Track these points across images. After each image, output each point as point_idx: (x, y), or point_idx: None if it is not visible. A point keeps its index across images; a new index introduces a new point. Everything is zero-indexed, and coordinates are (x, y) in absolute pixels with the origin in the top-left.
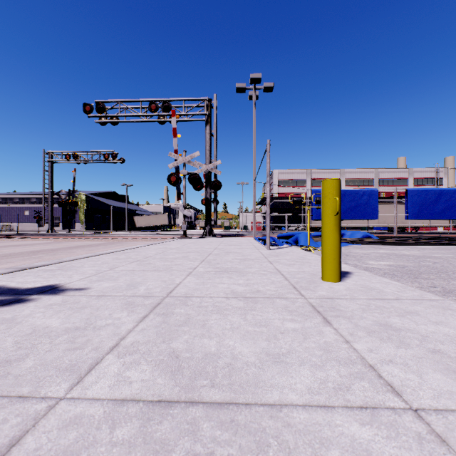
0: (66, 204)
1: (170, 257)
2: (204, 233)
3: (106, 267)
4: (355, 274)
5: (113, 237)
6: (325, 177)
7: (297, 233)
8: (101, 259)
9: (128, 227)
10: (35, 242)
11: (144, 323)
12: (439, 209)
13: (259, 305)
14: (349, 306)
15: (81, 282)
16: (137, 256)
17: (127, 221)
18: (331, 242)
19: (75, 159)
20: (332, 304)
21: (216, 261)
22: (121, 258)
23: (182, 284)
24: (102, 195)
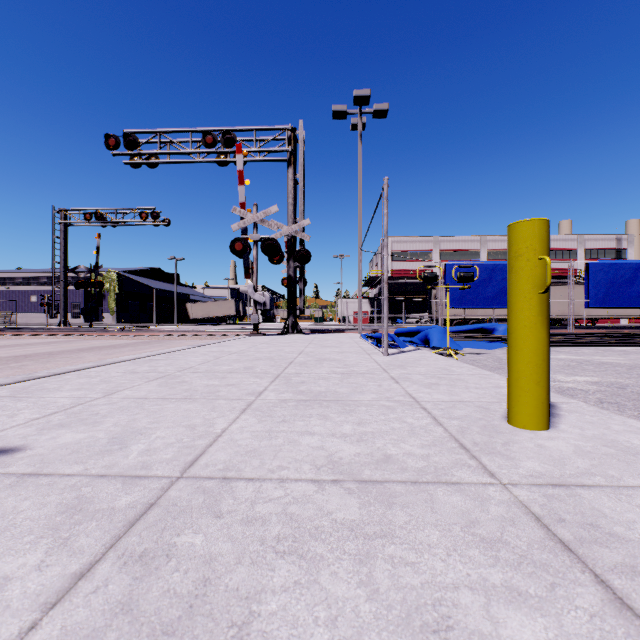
0: (86, 285)
1: (223, 369)
2: (285, 327)
3: (100, 391)
4: (565, 408)
5: (151, 334)
6: (459, 247)
7: (426, 327)
8: (103, 373)
9: (178, 319)
10: (34, 341)
11: (64, 611)
12: (636, 291)
13: (400, 513)
14: (631, 520)
15: (21, 430)
16: (169, 366)
17: (177, 310)
18: (532, 349)
19: (99, 221)
20: (581, 510)
21: (299, 378)
22: (139, 371)
23: (226, 436)
24: (141, 273)
